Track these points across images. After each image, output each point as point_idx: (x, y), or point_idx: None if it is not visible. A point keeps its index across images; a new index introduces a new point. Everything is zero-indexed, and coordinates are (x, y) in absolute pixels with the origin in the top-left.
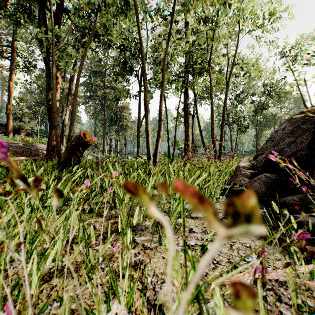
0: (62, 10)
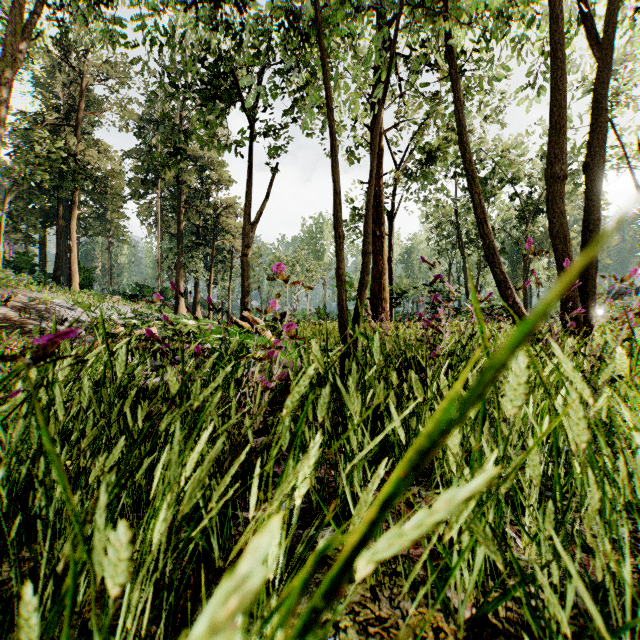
0: None
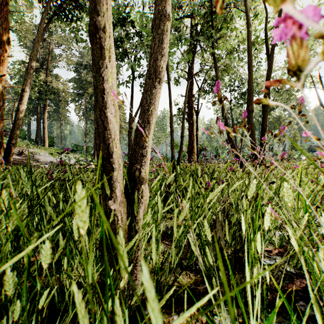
0: None
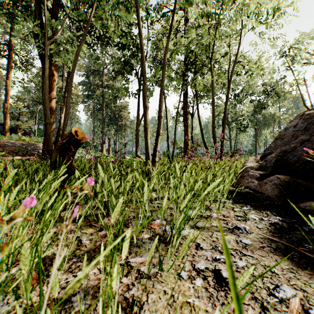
0: (59, 5)
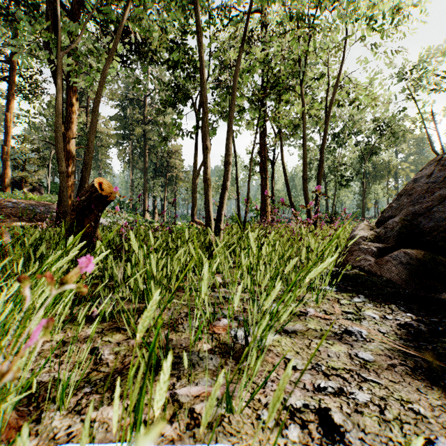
0: (80, 3)
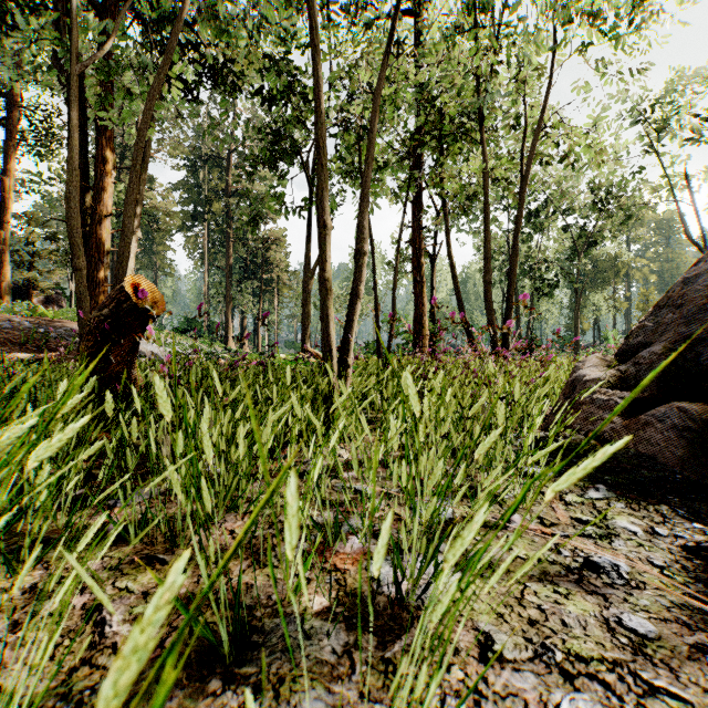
0: None
